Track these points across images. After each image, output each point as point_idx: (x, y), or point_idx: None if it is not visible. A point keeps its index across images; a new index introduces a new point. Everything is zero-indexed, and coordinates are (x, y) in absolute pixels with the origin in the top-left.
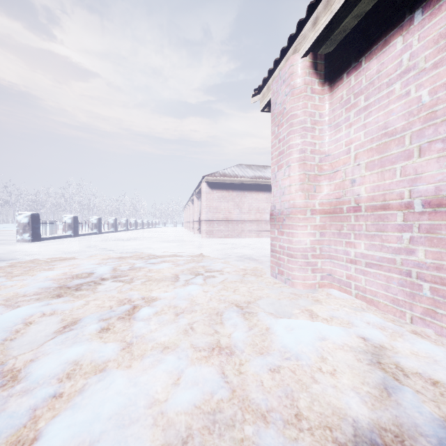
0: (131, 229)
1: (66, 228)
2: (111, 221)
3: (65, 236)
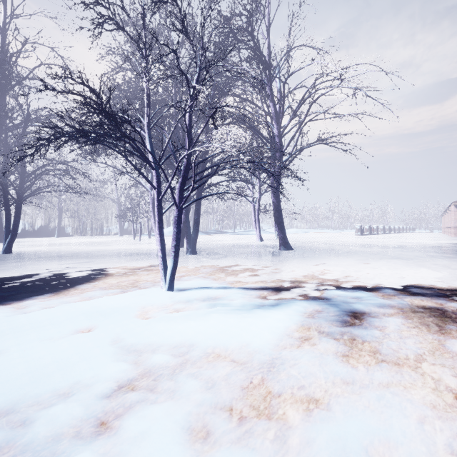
0: (391, 233)
1: (366, 231)
2: (381, 228)
3: (367, 234)
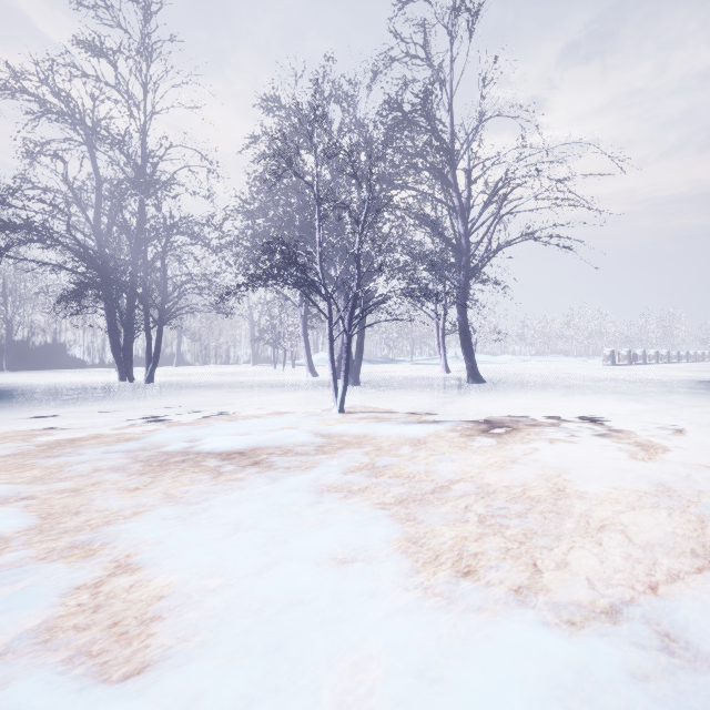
0: (672, 362)
1: (623, 359)
2: (652, 354)
3: (624, 364)
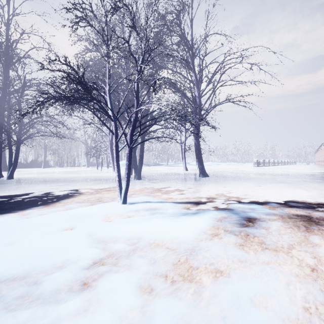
0: (279, 165)
1: (261, 163)
2: (272, 161)
3: (261, 166)
